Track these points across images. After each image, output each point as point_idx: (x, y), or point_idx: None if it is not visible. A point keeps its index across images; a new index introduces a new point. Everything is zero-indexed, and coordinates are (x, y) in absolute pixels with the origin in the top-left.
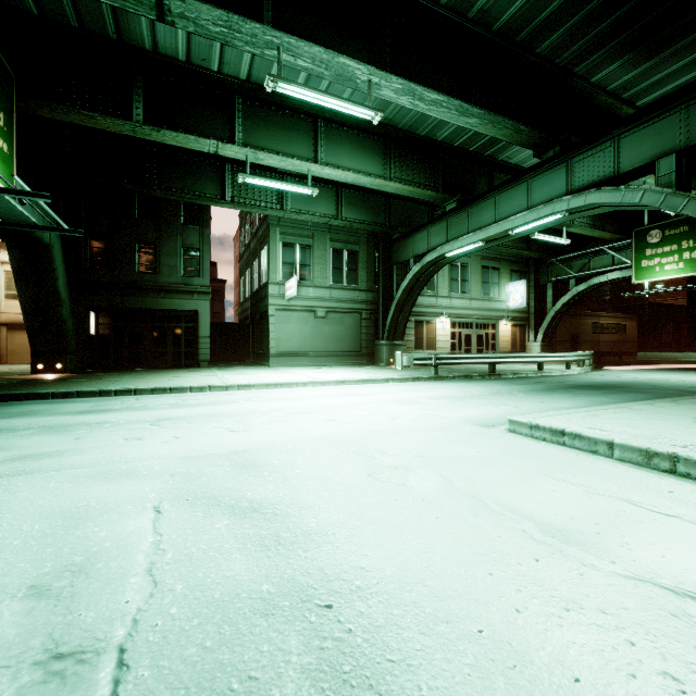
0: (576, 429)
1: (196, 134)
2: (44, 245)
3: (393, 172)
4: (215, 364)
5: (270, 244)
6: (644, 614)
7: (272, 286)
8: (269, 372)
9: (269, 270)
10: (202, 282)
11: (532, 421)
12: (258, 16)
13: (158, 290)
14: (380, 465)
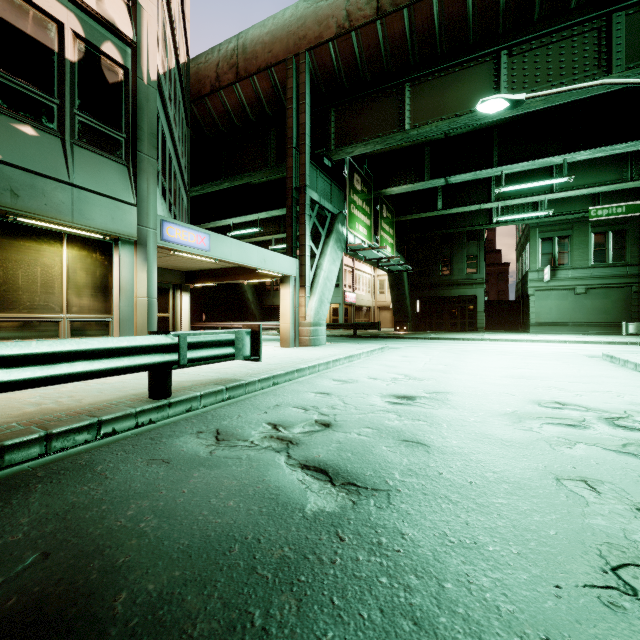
0: (620, 355)
1: (468, 204)
2: (400, 272)
3: (634, 171)
4: (490, 331)
5: (530, 242)
6: (511, 362)
7: (531, 273)
8: (520, 335)
9: (529, 261)
10: (479, 276)
11: (608, 353)
12: (490, 162)
13: (451, 285)
14: (503, 354)
